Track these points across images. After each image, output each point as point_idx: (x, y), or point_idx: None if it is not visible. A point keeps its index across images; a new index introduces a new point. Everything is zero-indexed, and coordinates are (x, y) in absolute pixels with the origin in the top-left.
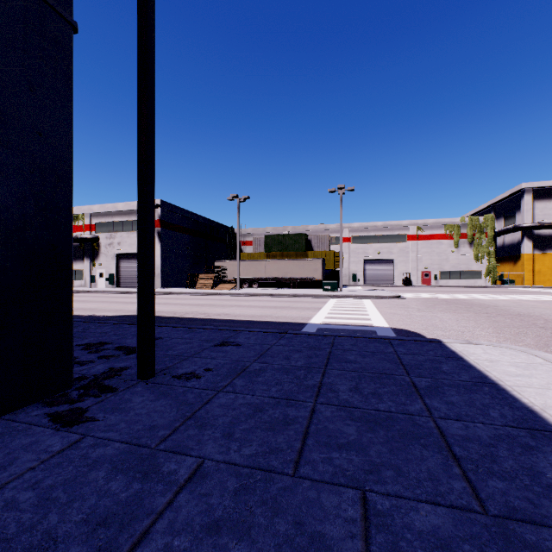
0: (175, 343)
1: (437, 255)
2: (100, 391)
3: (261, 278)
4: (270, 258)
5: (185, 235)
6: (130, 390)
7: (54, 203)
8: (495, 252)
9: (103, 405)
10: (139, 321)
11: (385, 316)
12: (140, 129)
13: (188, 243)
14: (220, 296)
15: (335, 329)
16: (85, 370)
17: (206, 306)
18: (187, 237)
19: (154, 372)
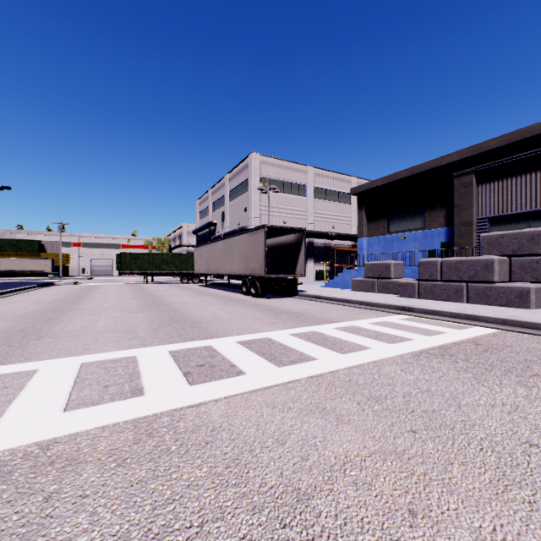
0: None
1: None
2: None
3: None
4: (4, 256)
5: None
6: None
7: None
8: None
9: None
10: None
11: None
12: None
13: None
14: None
15: None
16: None
17: None
18: None
19: None
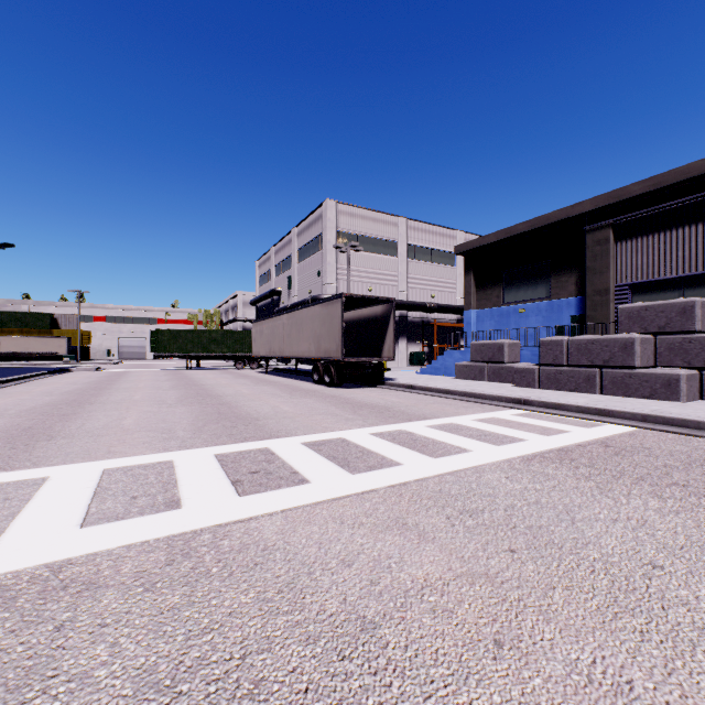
0: None
1: None
2: None
3: None
4: (6, 334)
5: None
6: None
7: None
8: None
9: None
10: None
11: None
12: None
13: None
14: None
15: None
16: None
17: None
18: None
19: None
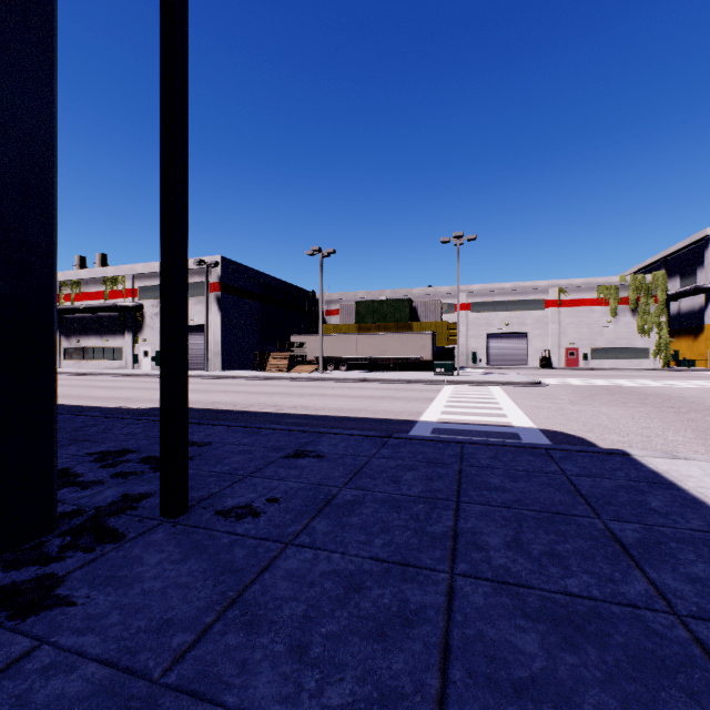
0: (228, 452)
1: (587, 327)
2: (97, 539)
3: (351, 357)
4: (362, 331)
5: (253, 302)
6: (145, 538)
7: (22, 236)
8: (668, 322)
9: (93, 570)
10: (163, 424)
11: (525, 410)
12: (164, 121)
13: (256, 312)
14: (297, 381)
15: (457, 430)
16: (86, 498)
17: (278, 395)
18: (255, 305)
19: (188, 504)
